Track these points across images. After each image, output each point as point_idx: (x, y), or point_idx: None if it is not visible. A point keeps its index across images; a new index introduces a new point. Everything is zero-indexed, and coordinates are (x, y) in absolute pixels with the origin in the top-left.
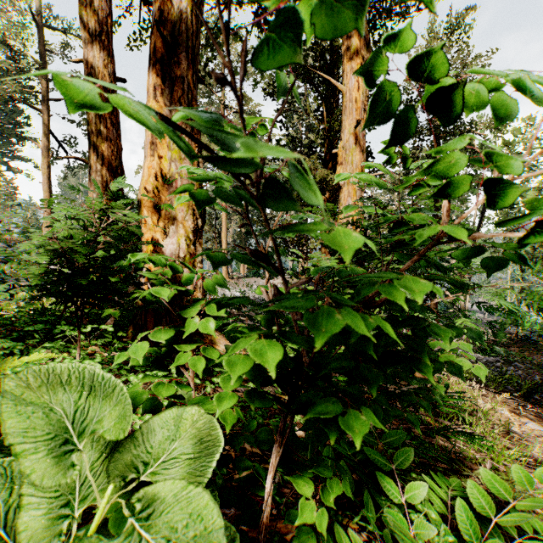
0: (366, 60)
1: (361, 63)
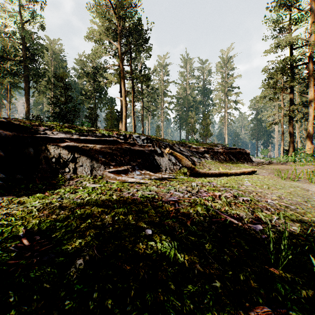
0: None
1: None
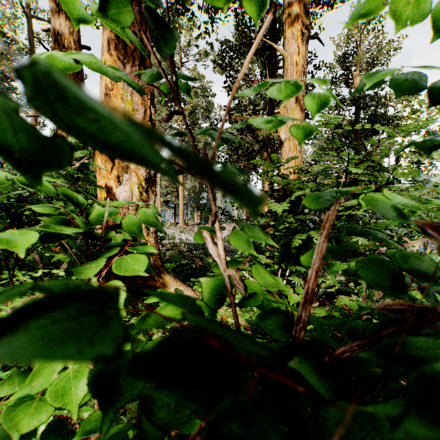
0: (305, 28)
1: (301, 30)
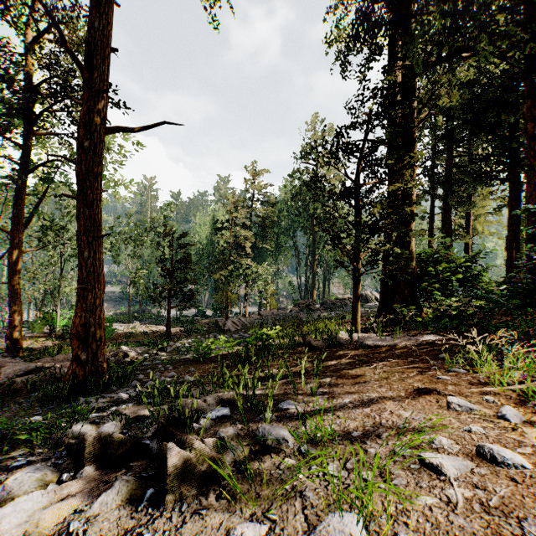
0: None
1: None
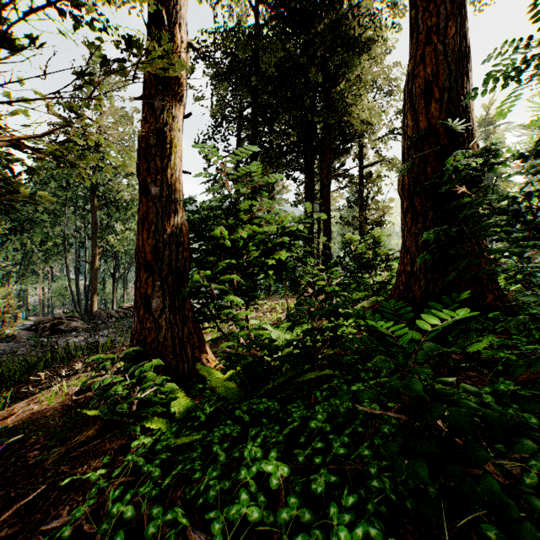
0: None
1: None
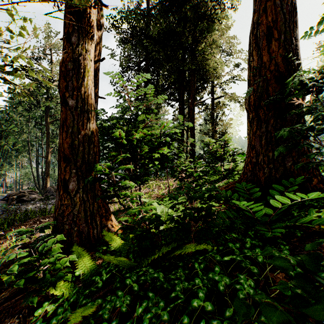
0: None
1: None
